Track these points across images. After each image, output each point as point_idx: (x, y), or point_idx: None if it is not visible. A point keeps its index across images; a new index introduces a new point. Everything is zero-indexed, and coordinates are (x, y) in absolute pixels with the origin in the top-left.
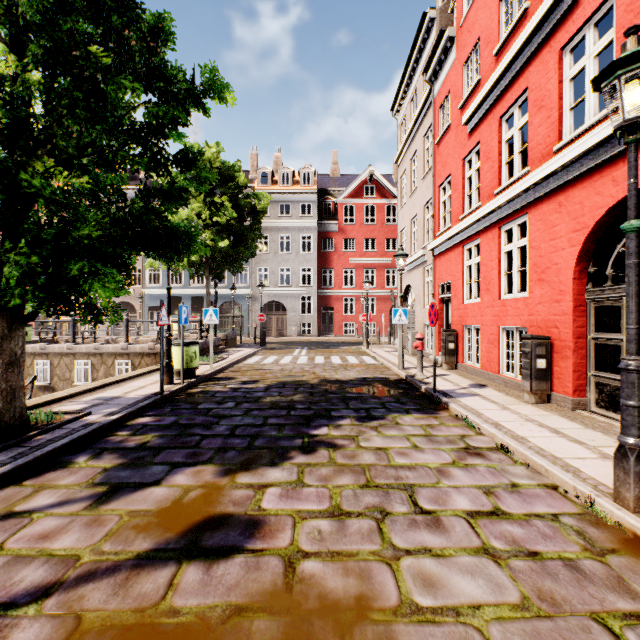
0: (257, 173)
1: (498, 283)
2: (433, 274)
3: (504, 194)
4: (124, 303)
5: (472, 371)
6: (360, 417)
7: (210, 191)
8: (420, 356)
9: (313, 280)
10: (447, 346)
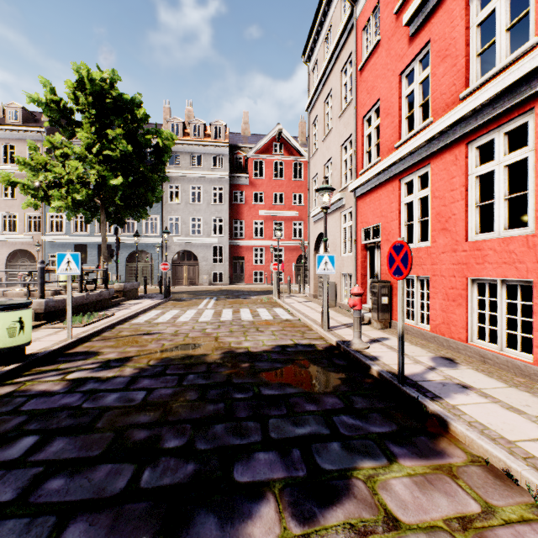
0: (168, 123)
1: (465, 219)
2: (355, 217)
3: (490, 86)
4: (22, 251)
5: (417, 333)
6: (297, 489)
7: (104, 124)
8: (358, 317)
9: (224, 230)
10: (380, 300)
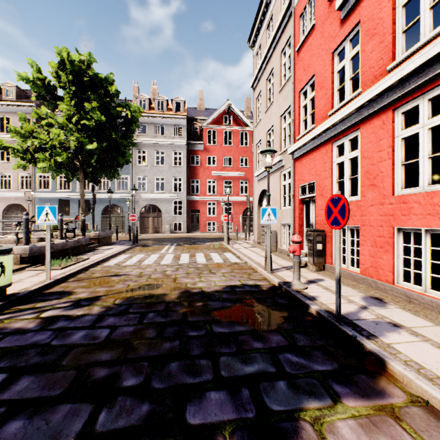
0: (137, 99)
1: (392, 176)
2: (293, 176)
3: (416, 57)
4: (15, 205)
5: (348, 275)
6: (247, 433)
7: (82, 98)
8: (298, 262)
9: (183, 188)
10: (315, 247)
